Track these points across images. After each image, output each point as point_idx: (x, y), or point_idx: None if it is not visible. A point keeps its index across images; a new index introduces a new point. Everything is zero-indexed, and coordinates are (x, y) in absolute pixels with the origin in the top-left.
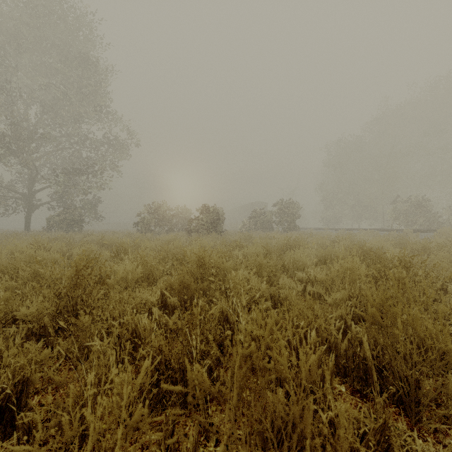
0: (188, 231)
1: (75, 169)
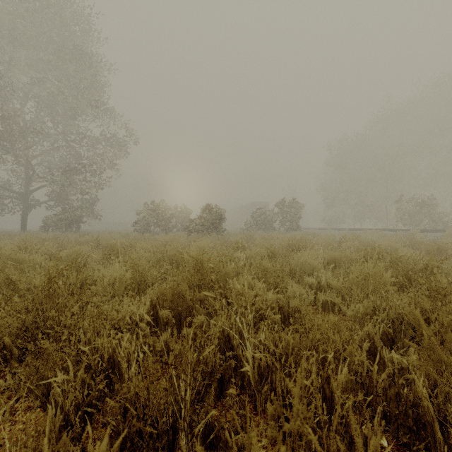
0: (188, 231)
1: (72, 168)
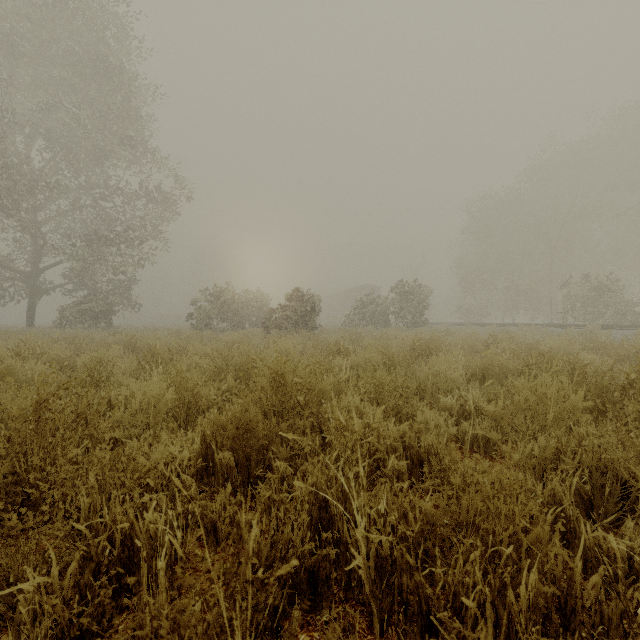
0: (266, 327)
1: (100, 237)
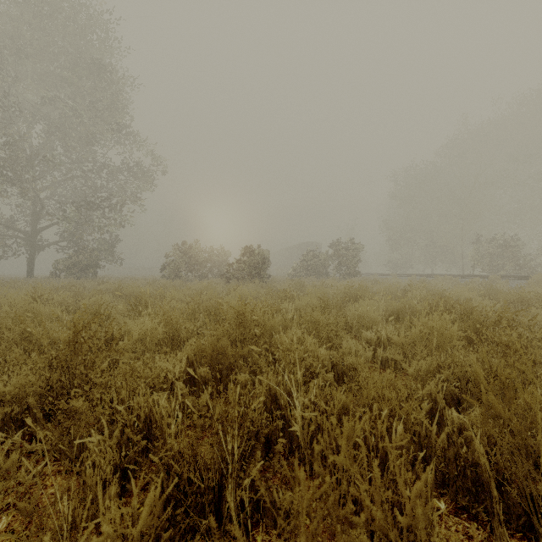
0: (226, 277)
1: (89, 202)
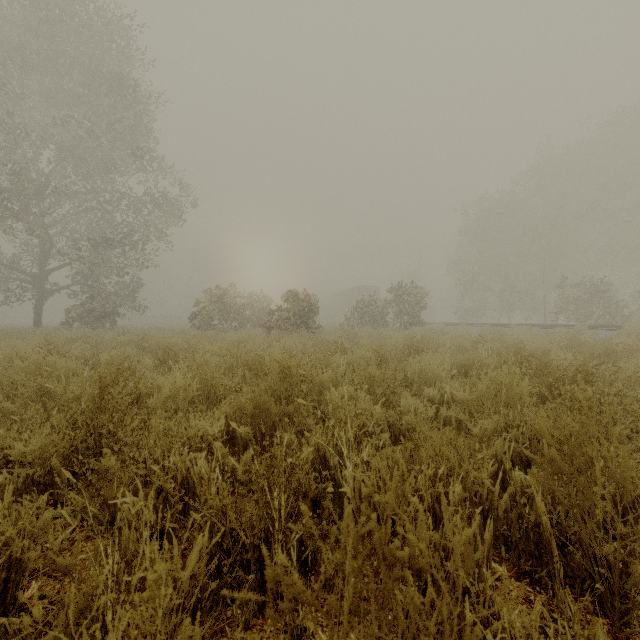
0: (267, 327)
1: (106, 240)
